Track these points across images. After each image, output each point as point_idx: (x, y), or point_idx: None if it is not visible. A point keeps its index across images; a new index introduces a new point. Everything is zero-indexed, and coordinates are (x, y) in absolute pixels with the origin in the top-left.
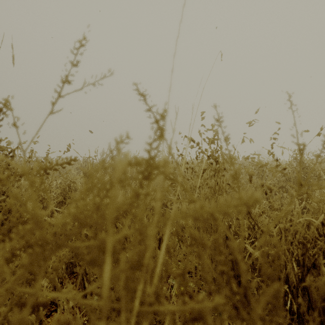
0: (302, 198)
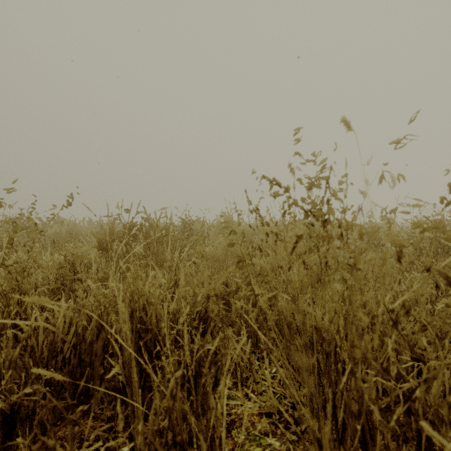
0: None
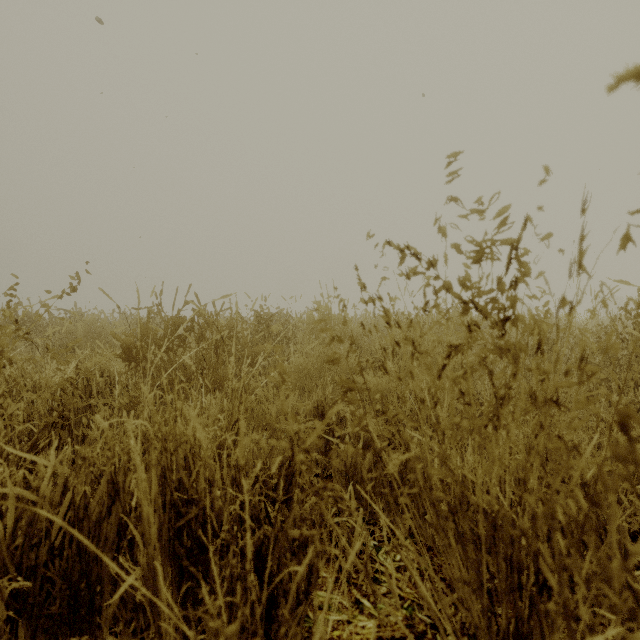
0: None
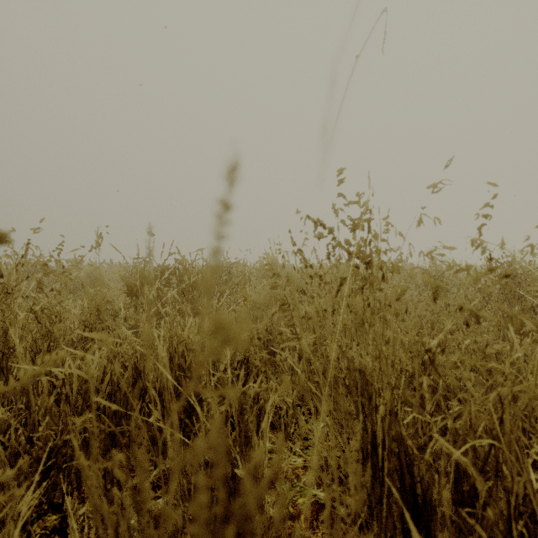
0: (523, 331)
